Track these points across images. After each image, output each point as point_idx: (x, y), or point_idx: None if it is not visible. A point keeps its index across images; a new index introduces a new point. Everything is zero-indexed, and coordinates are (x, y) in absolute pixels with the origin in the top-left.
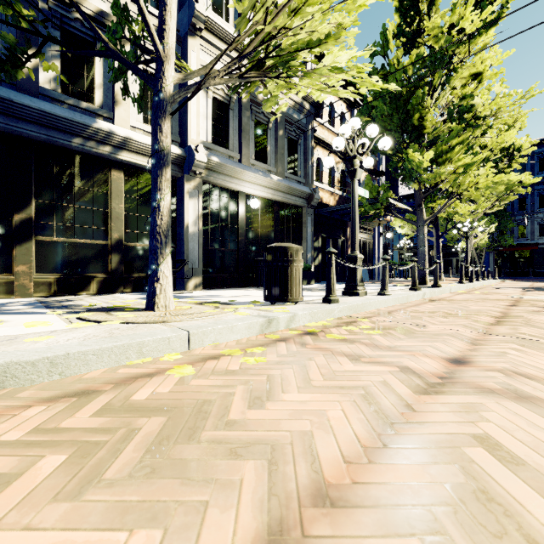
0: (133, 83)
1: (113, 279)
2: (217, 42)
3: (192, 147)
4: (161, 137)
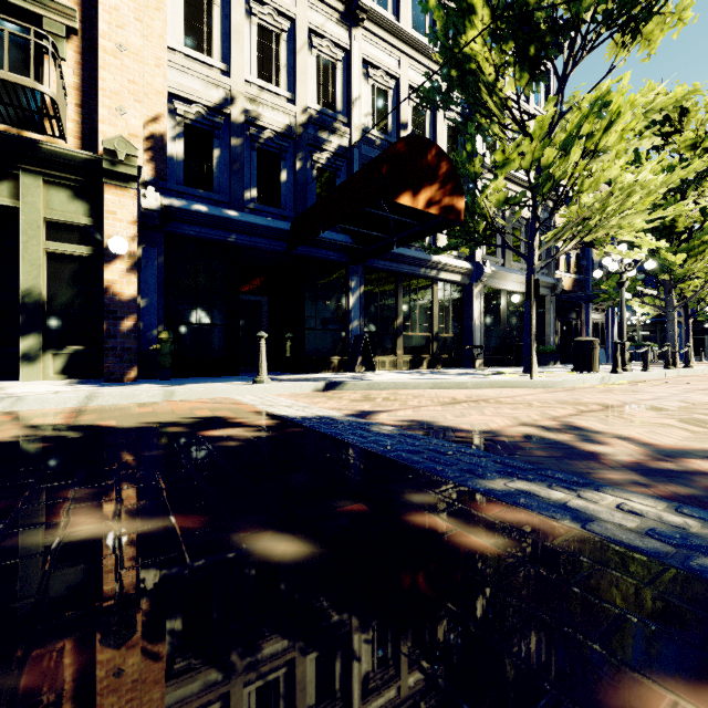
0: None
1: (434, 359)
2: (491, 177)
3: (480, 263)
4: None
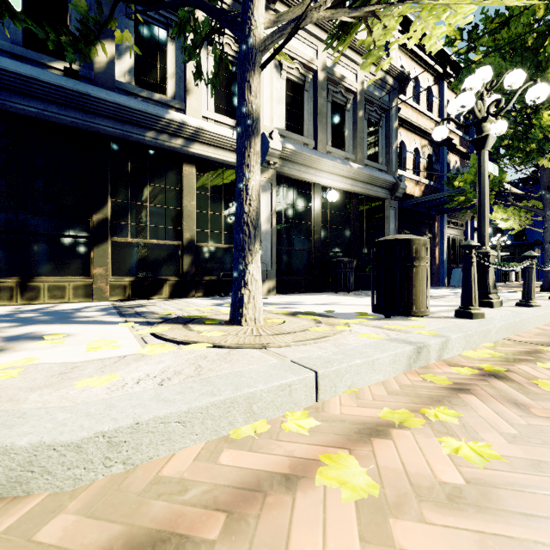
0: (205, 70)
1: (185, 282)
2: None
3: (266, 134)
4: (250, 96)
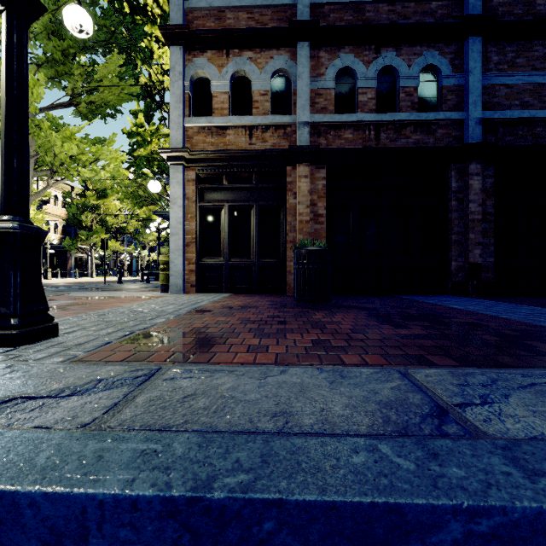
0: None
1: None
2: None
3: None
4: None
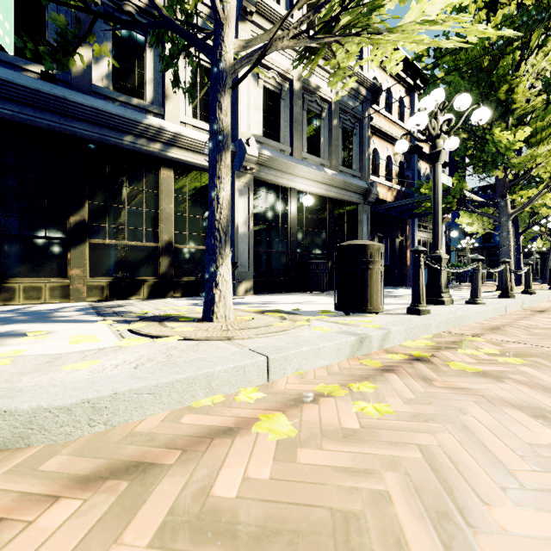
0: (183, 77)
1: (163, 283)
2: (268, 26)
3: (243, 141)
4: (221, 115)
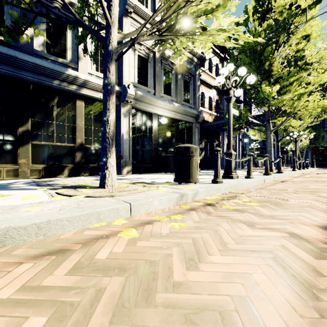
0: (90, 47)
1: (78, 167)
2: (140, 20)
3: (125, 85)
4: (109, 75)
